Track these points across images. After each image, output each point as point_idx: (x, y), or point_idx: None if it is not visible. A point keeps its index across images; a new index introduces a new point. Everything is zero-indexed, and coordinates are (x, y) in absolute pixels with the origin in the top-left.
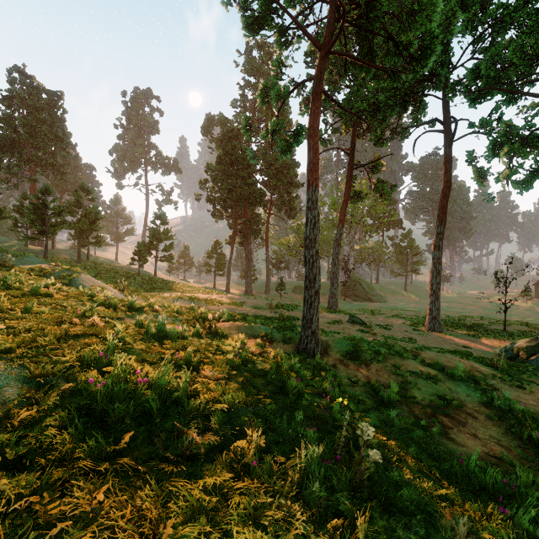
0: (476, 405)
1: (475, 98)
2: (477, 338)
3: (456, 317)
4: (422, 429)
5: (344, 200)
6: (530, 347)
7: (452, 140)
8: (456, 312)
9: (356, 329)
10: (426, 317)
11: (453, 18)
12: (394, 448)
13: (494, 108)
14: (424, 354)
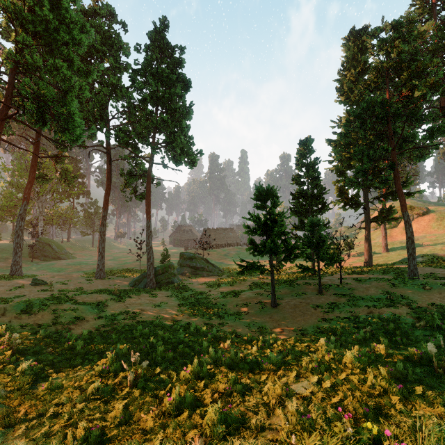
0: (93, 316)
1: (121, 143)
2: (124, 278)
3: (120, 264)
4: (57, 333)
5: (29, 181)
6: (140, 279)
7: (110, 162)
8: (122, 261)
9: (37, 290)
10: (96, 269)
11: (91, 127)
12: (35, 342)
13: (132, 150)
14: (79, 298)
